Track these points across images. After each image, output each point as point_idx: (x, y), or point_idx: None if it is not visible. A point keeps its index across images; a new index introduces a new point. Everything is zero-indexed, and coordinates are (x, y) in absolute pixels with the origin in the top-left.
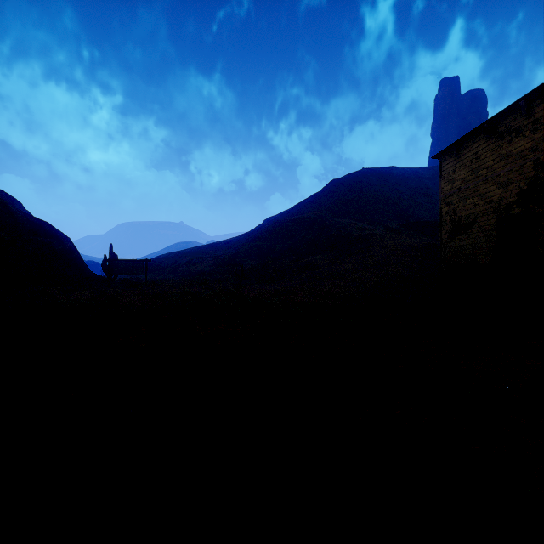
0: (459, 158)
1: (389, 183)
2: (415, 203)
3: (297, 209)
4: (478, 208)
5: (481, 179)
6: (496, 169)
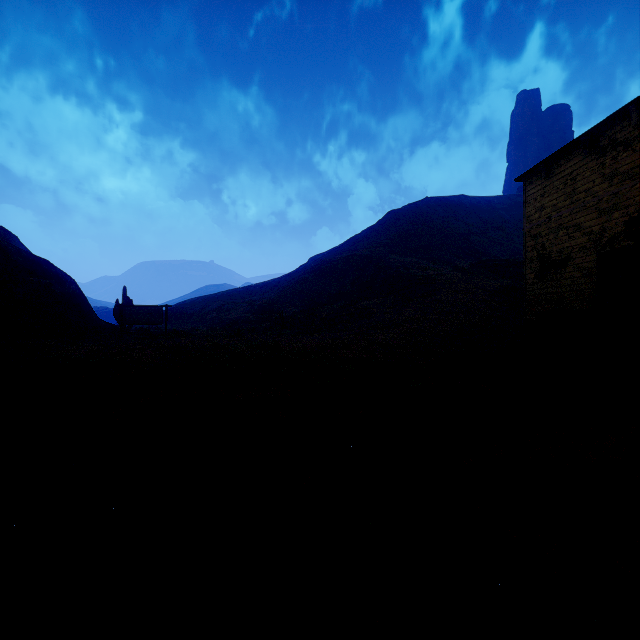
0: (549, 180)
1: (458, 214)
2: (488, 238)
3: (348, 245)
4: (574, 241)
5: (577, 205)
6: (597, 192)
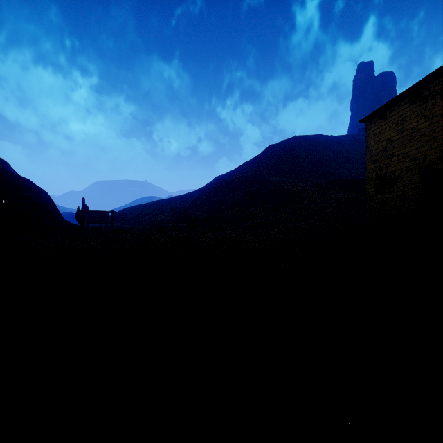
0: (385, 121)
1: (317, 148)
2: (338, 164)
3: (240, 169)
4: (403, 165)
5: (406, 139)
6: (421, 129)
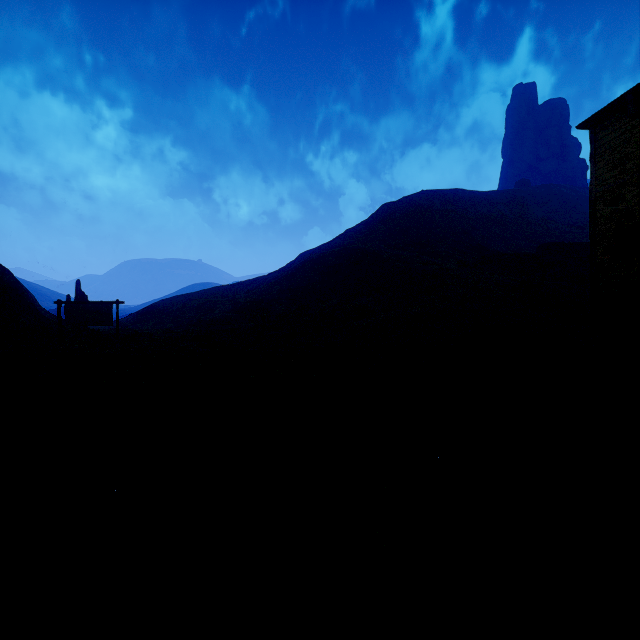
0: None
1: (457, 207)
2: (489, 233)
3: (340, 240)
4: None
5: None
6: None
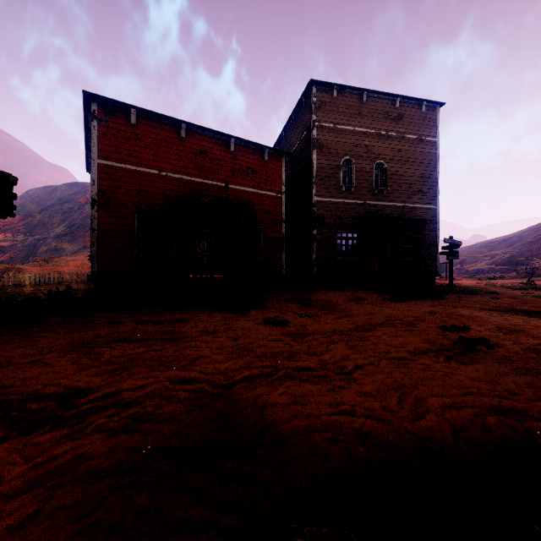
0: None
1: None
2: None
3: None
4: None
5: None
6: None
